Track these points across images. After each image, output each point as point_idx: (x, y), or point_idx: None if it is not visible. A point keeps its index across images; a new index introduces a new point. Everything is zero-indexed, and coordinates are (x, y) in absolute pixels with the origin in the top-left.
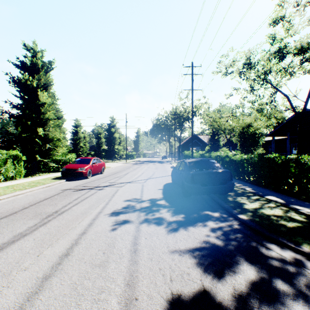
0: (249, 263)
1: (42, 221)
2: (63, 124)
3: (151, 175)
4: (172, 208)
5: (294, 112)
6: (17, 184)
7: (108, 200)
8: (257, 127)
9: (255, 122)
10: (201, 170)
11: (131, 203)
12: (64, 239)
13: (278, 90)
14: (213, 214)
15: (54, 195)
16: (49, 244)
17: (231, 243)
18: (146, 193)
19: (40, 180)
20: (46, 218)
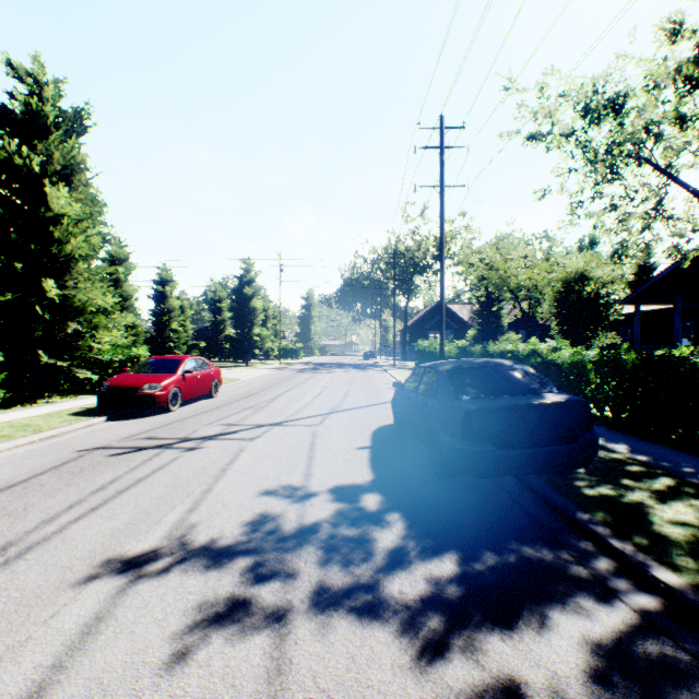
0: None
1: None
2: (128, 276)
3: (338, 402)
4: (405, 526)
5: None
6: None
7: (201, 491)
8: (604, 281)
9: (595, 268)
10: (493, 396)
11: (272, 504)
12: None
13: (673, 178)
14: (557, 561)
15: (46, 471)
16: None
17: None
18: (322, 465)
19: (35, 420)
20: None
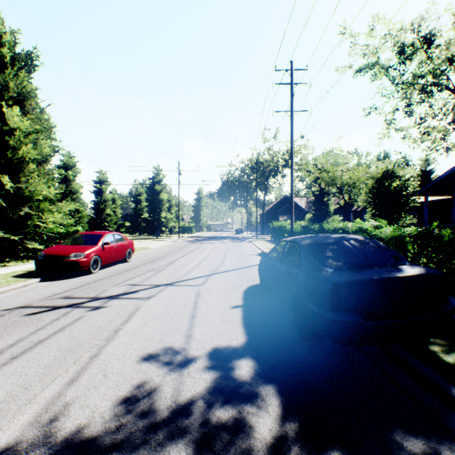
0: None
1: None
2: (76, 177)
3: (217, 265)
4: (281, 405)
5: None
6: None
7: (89, 356)
8: (405, 179)
9: (398, 170)
10: (355, 268)
11: (151, 373)
12: None
13: None
14: None
15: None
16: None
17: None
18: (202, 325)
19: None
20: None
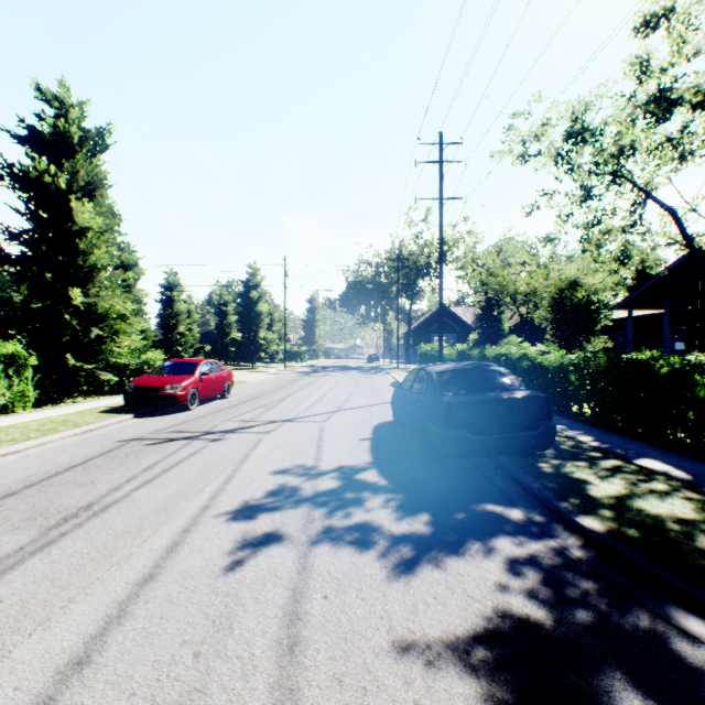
0: (648, 697)
1: (42, 537)
2: (138, 281)
3: (342, 402)
4: (396, 493)
5: (689, 249)
6: (11, 427)
7: (231, 470)
8: (595, 288)
9: (587, 275)
10: (471, 392)
11: (290, 478)
12: (88, 601)
13: (650, 196)
14: (509, 514)
15: (97, 456)
16: (39, 621)
17: (576, 617)
18: (330, 452)
19: (71, 416)
20: (57, 526)
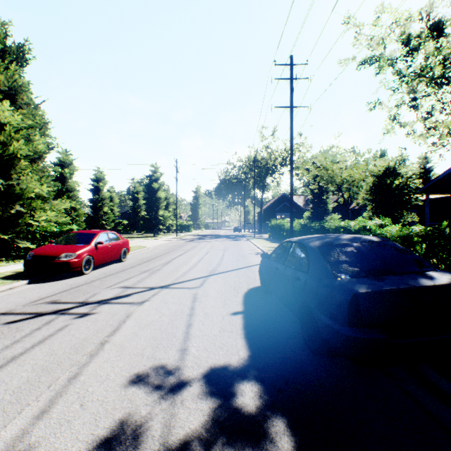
0: None
1: None
2: (72, 175)
3: (215, 265)
4: (296, 449)
5: None
6: None
7: (67, 377)
8: (407, 176)
9: (400, 167)
10: (374, 275)
11: (138, 401)
12: None
13: None
14: None
15: None
16: None
17: None
18: (199, 336)
19: None
20: None
